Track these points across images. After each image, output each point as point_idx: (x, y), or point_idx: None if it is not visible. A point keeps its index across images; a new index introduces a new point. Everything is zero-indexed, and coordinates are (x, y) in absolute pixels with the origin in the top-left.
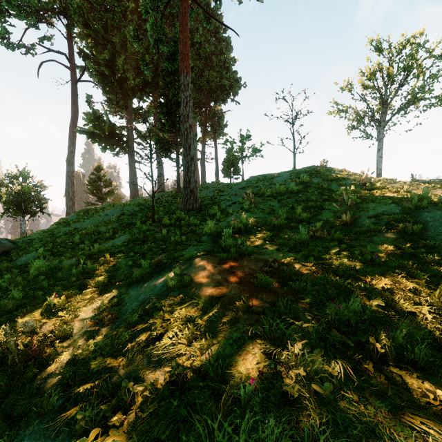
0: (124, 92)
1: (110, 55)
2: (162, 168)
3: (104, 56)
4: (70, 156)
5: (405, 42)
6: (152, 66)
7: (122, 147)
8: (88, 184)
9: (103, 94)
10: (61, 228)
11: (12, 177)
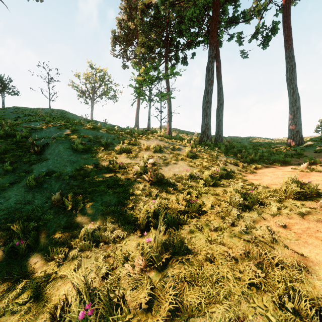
0: None
1: None
2: None
3: None
4: None
5: (101, 70)
6: None
7: None
8: None
9: None
10: None
11: None
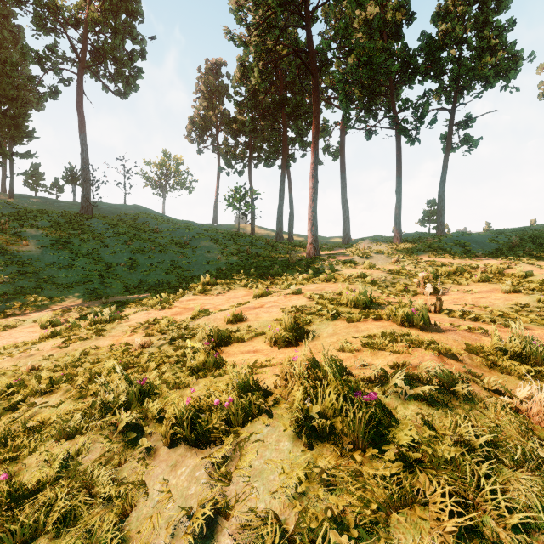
0: None
1: None
2: None
3: None
4: None
5: (176, 159)
6: None
7: None
8: None
9: None
10: None
11: None
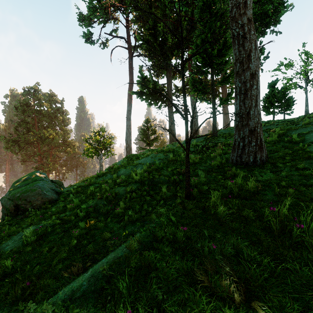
0: (164, 53)
1: (152, 23)
2: (196, 114)
3: (148, 25)
4: (128, 114)
5: None
6: (187, 19)
7: (163, 101)
8: (140, 134)
9: (148, 61)
10: (100, 178)
11: (96, 132)
